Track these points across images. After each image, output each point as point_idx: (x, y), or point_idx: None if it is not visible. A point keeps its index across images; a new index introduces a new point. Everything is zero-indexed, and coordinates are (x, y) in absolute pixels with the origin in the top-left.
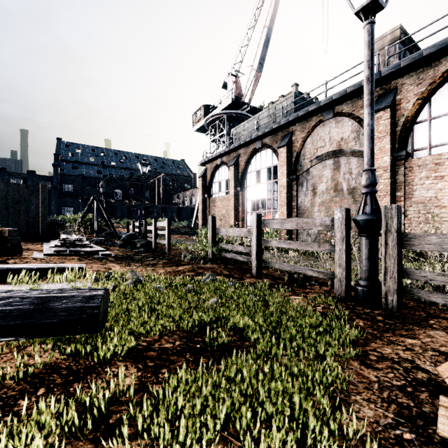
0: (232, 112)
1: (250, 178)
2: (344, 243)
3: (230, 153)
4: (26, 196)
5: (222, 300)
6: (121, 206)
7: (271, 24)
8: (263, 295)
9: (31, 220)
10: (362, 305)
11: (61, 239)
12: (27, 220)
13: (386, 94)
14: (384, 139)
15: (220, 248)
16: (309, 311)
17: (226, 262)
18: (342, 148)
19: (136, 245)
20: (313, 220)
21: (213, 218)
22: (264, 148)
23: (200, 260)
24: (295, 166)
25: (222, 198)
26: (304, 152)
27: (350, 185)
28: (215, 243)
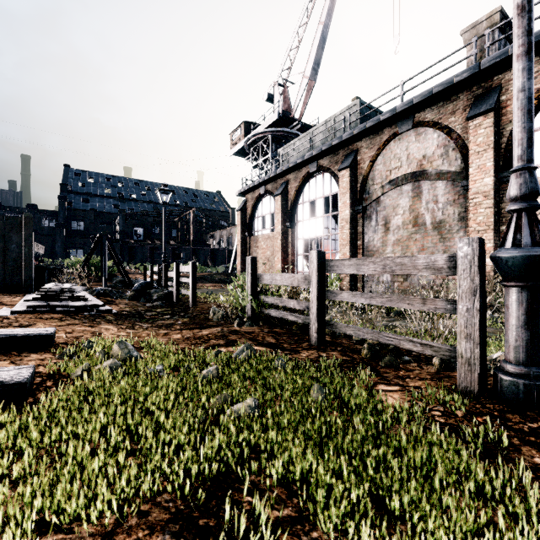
0: (279, 130)
1: (303, 211)
2: (476, 298)
3: (277, 179)
4: (4, 231)
5: (264, 398)
6: (142, 247)
7: (327, 20)
8: (334, 386)
9: (11, 263)
10: (518, 411)
11: (41, 290)
12: (5, 264)
13: (486, 94)
14: (485, 154)
15: (262, 302)
16: (432, 432)
17: (271, 322)
18: (425, 168)
19: (152, 297)
20: (414, 259)
21: (252, 260)
22: (320, 171)
23: (235, 318)
24: (361, 193)
25: (266, 237)
26: (373, 175)
27: (435, 217)
28: (256, 295)
